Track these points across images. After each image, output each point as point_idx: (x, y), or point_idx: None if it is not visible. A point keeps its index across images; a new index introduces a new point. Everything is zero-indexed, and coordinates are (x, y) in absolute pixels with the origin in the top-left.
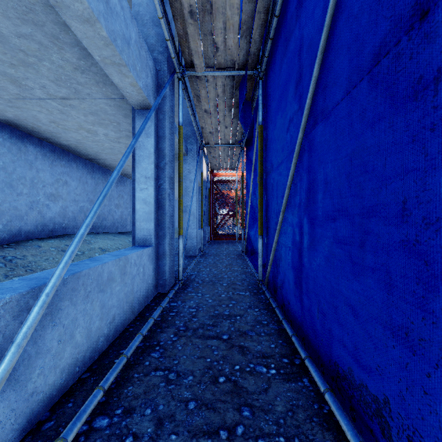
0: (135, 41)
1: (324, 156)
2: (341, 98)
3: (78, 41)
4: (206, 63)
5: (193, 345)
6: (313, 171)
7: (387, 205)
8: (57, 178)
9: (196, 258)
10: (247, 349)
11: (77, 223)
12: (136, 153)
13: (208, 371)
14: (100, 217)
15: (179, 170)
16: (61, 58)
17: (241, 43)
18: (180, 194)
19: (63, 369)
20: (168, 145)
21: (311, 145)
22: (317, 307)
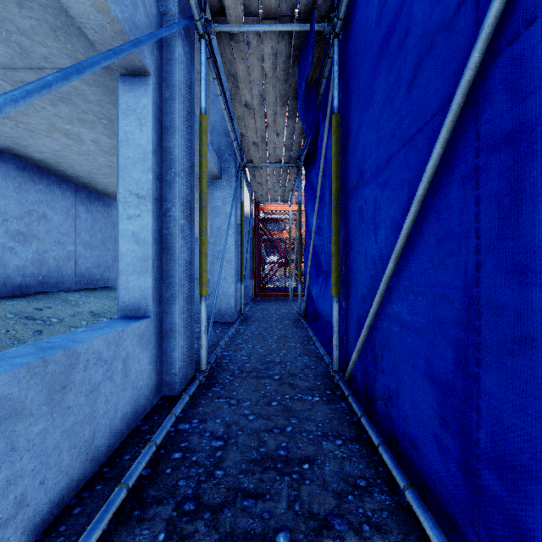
0: None
1: None
2: None
3: None
4: (246, 7)
5: None
6: (539, 134)
7: None
8: (29, 209)
9: (233, 327)
10: None
11: (63, 275)
12: (120, 153)
13: None
14: (100, 266)
15: (200, 189)
16: None
17: None
18: (202, 228)
19: None
20: (180, 143)
21: (526, 65)
22: None
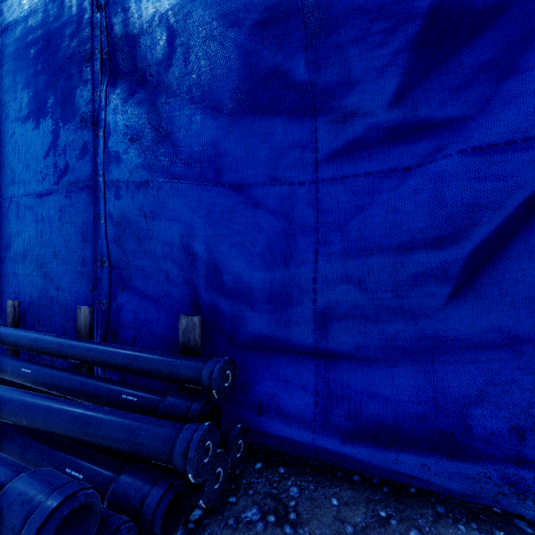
0: None
1: None
2: None
3: None
4: None
5: None
6: None
7: None
8: None
9: None
10: None
11: None
12: None
13: None
14: None
15: None
16: None
17: None
18: None
19: None
20: None
21: None
22: None
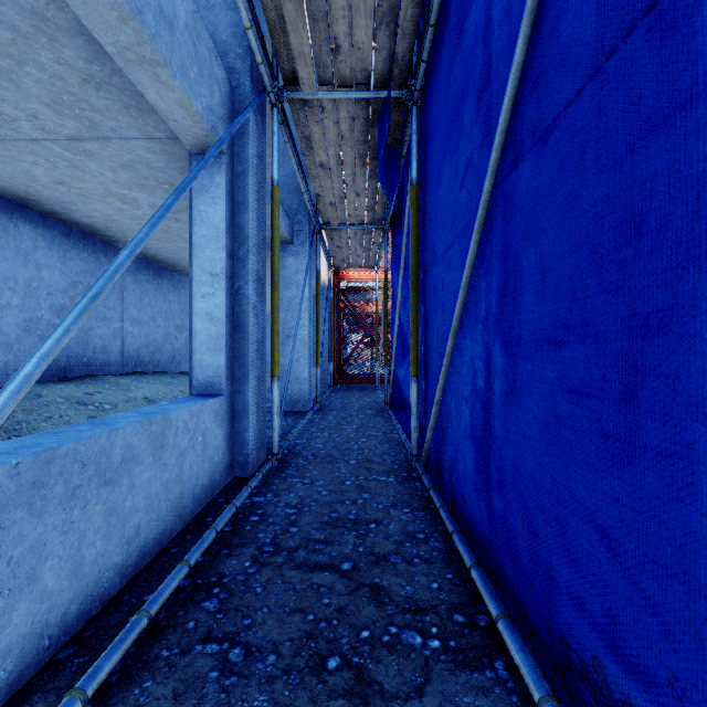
0: (185, 25)
1: (536, 218)
2: (577, 90)
3: (82, 25)
4: (320, 77)
5: (285, 584)
6: (512, 252)
7: (702, 305)
8: (74, 280)
9: (307, 415)
10: (386, 592)
11: (110, 356)
12: (194, 232)
13: (307, 642)
14: (150, 346)
15: (272, 264)
16: (57, 59)
17: (379, 36)
18: (275, 305)
19: (9, 648)
20: (252, 219)
21: (508, 202)
22: (521, 518)
